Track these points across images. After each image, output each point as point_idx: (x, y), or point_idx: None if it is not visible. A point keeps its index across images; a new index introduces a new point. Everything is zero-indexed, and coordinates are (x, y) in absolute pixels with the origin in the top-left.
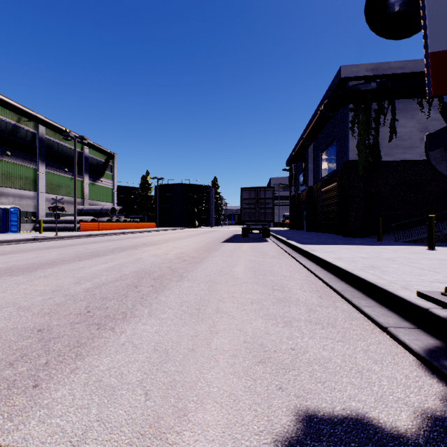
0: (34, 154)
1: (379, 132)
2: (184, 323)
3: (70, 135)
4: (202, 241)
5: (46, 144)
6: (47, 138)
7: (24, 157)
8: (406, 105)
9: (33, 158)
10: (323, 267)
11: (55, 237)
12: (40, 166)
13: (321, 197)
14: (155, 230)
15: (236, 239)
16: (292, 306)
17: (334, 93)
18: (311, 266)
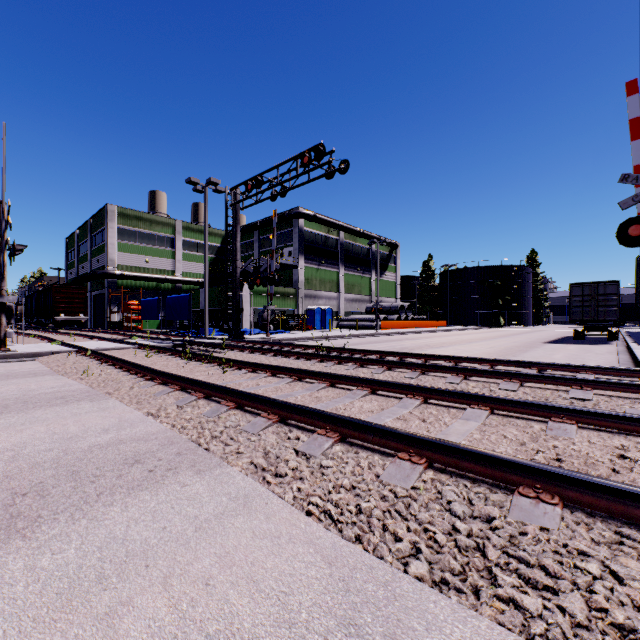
0: (337, 259)
1: None
2: None
3: (375, 241)
4: (519, 341)
5: (344, 248)
6: (345, 242)
7: (331, 263)
8: None
9: (336, 263)
10: (632, 358)
11: (377, 333)
12: (341, 269)
13: None
14: (450, 330)
15: (563, 341)
16: None
17: None
18: (622, 357)
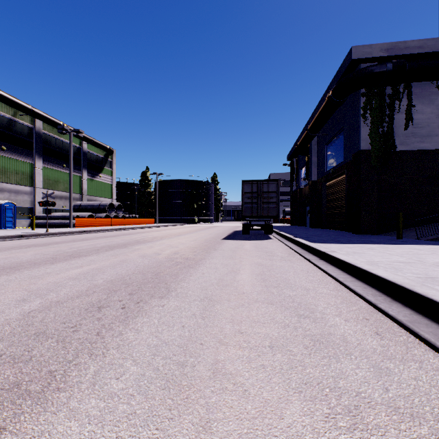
0: (31, 149)
1: (394, 119)
2: (148, 413)
3: (65, 128)
4: (201, 238)
5: (43, 139)
6: (44, 133)
7: (20, 152)
8: (424, 89)
9: (29, 153)
10: (354, 276)
11: (45, 233)
12: (37, 161)
13: (326, 191)
14: (153, 226)
15: (237, 236)
16: (341, 357)
17: (343, 78)
18: (336, 273)
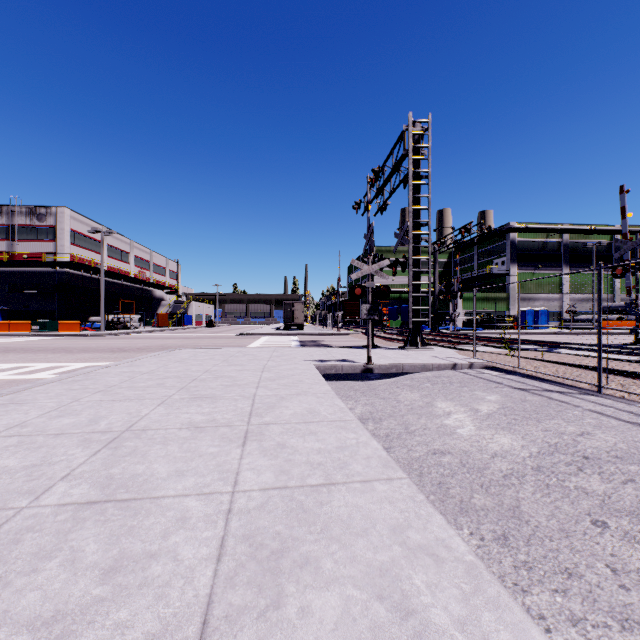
0: (559, 261)
1: None
2: None
3: (587, 244)
4: None
5: (569, 248)
6: (570, 242)
7: (551, 266)
8: None
9: (558, 265)
10: None
11: (569, 332)
12: (564, 270)
13: None
14: None
15: None
16: None
17: None
18: None
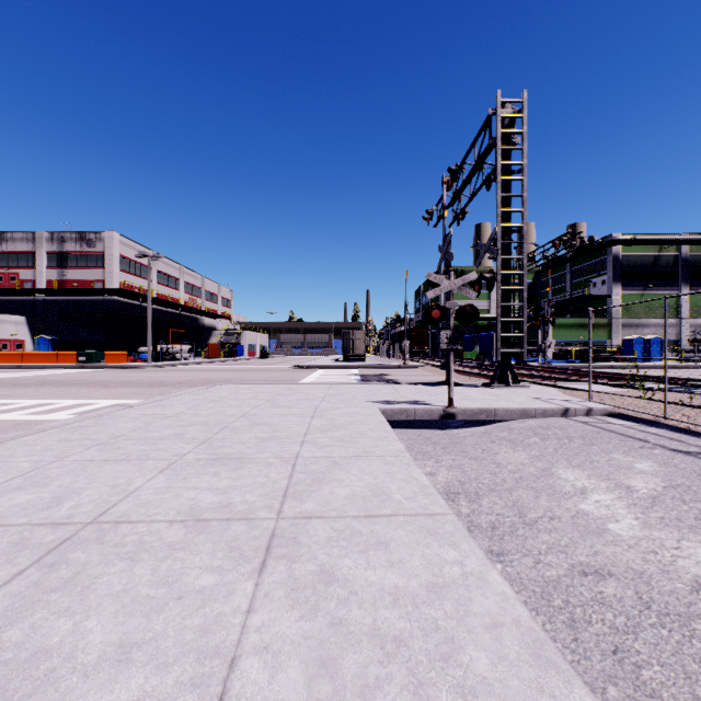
0: (675, 279)
1: None
2: None
3: None
4: None
5: (689, 263)
6: (690, 256)
7: (665, 285)
8: None
9: (674, 284)
10: None
11: (693, 365)
12: (682, 290)
13: None
14: None
15: None
16: None
17: None
18: None
